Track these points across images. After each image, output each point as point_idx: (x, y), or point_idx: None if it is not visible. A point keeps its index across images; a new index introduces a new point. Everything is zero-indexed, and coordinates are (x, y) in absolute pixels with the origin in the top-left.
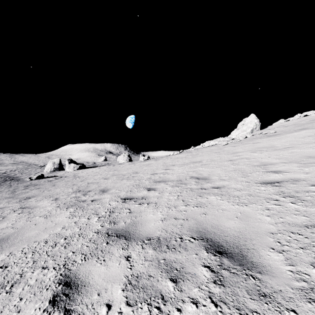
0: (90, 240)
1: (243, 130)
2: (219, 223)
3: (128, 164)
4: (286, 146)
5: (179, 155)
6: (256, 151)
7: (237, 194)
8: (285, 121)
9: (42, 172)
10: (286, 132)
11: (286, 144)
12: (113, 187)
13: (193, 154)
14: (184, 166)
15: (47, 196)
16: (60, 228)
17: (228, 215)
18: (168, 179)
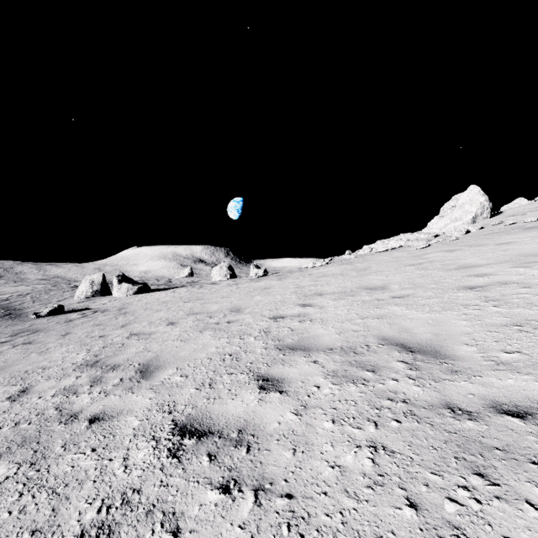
0: None
1: (455, 218)
2: None
3: (226, 285)
4: None
5: (327, 269)
6: (529, 265)
7: None
8: (536, 200)
9: (70, 299)
10: None
11: None
12: (175, 357)
13: (357, 268)
14: (348, 299)
15: (16, 376)
16: None
17: None
18: (314, 340)
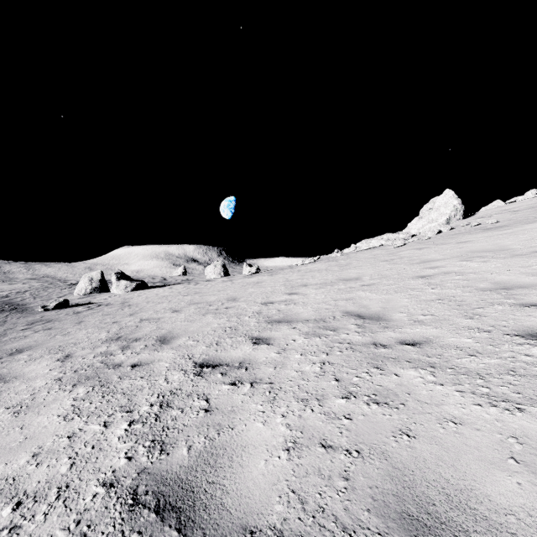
0: (77, 523)
1: (432, 220)
2: (466, 483)
3: (221, 282)
4: (536, 249)
5: (314, 266)
6: (471, 259)
7: (475, 365)
8: (507, 203)
9: (70, 295)
10: (521, 222)
11: (534, 244)
12: (185, 331)
13: (340, 264)
14: (327, 288)
15: (53, 349)
16: (28, 454)
17: (482, 446)
18: (295, 316)
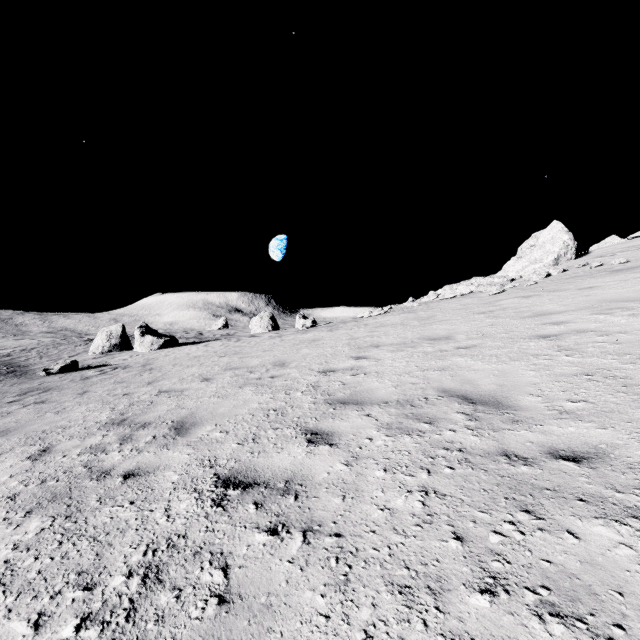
0: None
1: (535, 260)
2: None
3: (268, 338)
4: None
5: (385, 319)
6: (610, 311)
7: None
8: (630, 238)
9: (84, 354)
10: None
11: None
12: (213, 414)
13: (420, 317)
14: (408, 350)
15: (33, 436)
16: None
17: None
18: (368, 394)
